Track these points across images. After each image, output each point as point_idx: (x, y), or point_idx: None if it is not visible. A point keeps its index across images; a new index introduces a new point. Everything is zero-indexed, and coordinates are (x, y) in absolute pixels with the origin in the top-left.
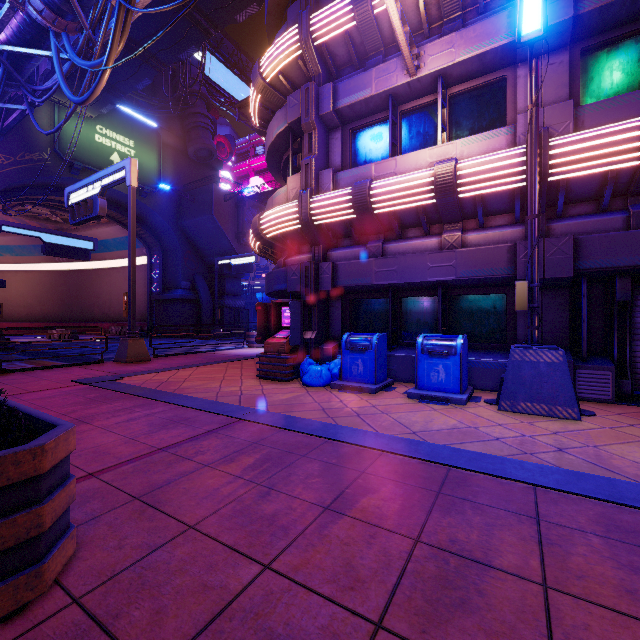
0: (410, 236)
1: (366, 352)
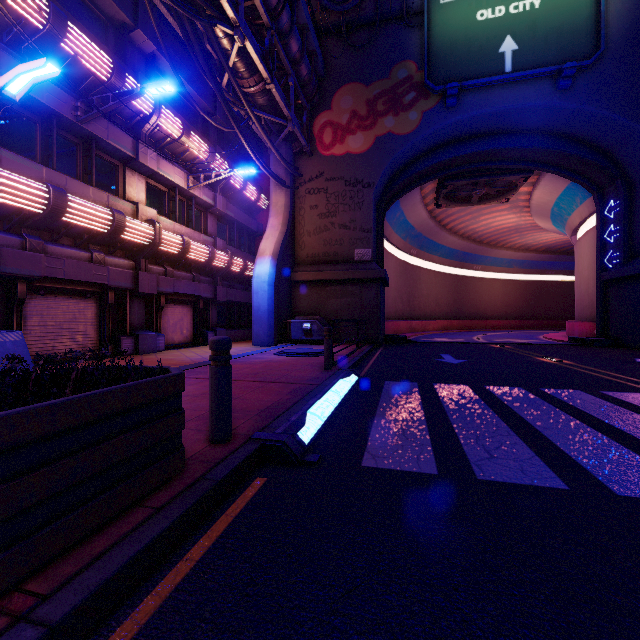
0: None
1: None
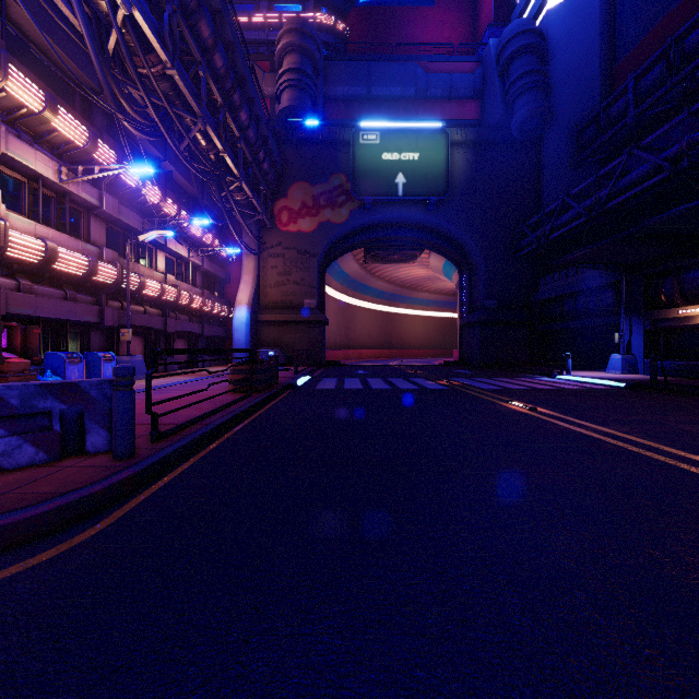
0: (43, 283)
1: (80, 363)
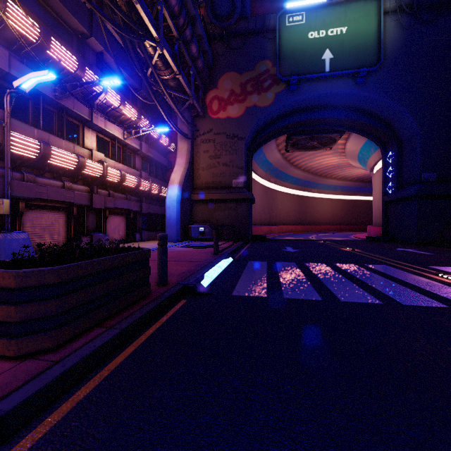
0: None
1: None
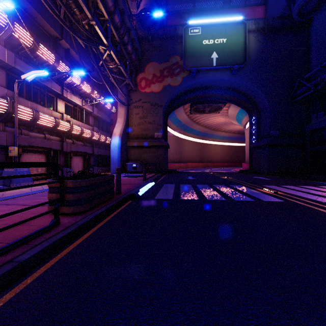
0: None
1: None
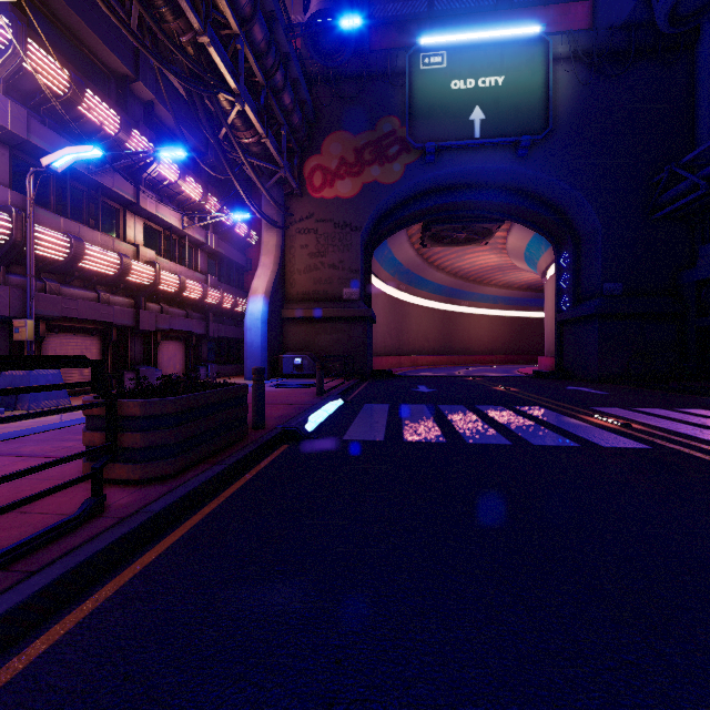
0: None
1: None
